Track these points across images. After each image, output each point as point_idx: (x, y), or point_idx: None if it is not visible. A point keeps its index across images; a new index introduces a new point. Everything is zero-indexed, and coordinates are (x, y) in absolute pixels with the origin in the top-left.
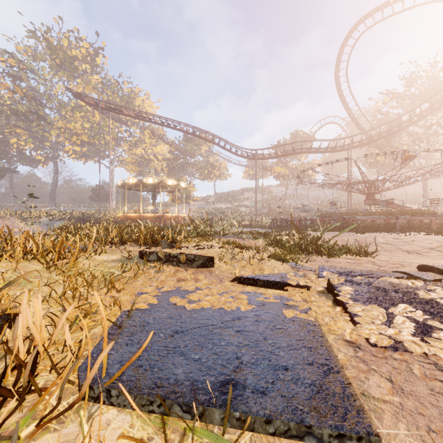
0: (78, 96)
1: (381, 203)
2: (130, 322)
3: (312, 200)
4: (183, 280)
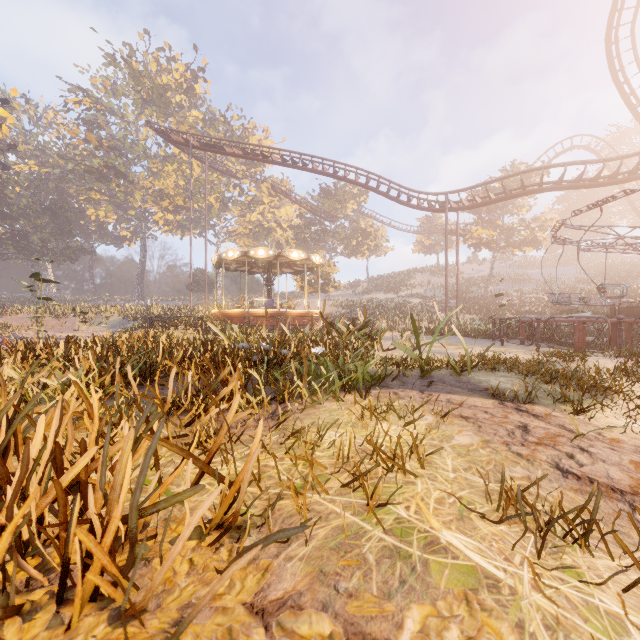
0: (162, 133)
1: None
2: None
3: (538, 284)
4: None
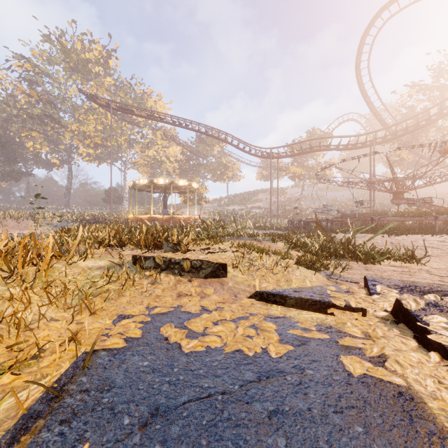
0: (90, 97)
1: (414, 201)
2: (83, 379)
3: (329, 201)
4: (186, 295)
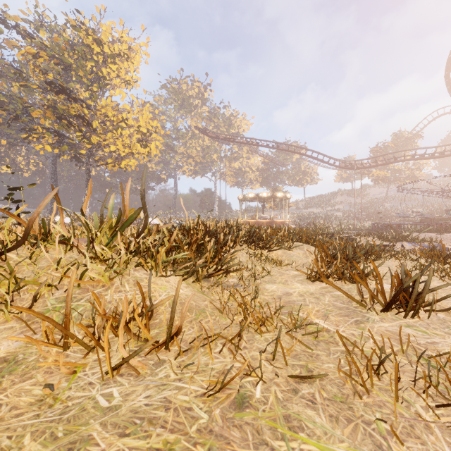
0: (203, 132)
1: None
2: None
3: (420, 202)
4: None
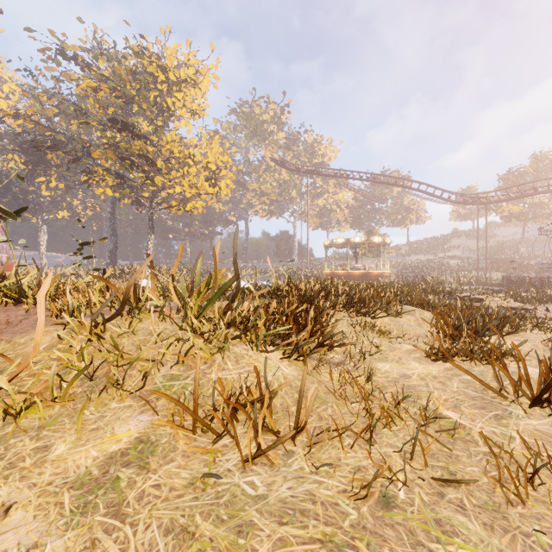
0: (280, 164)
1: None
2: None
3: None
4: None
